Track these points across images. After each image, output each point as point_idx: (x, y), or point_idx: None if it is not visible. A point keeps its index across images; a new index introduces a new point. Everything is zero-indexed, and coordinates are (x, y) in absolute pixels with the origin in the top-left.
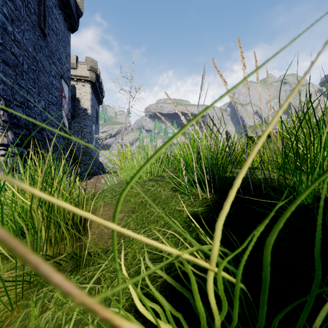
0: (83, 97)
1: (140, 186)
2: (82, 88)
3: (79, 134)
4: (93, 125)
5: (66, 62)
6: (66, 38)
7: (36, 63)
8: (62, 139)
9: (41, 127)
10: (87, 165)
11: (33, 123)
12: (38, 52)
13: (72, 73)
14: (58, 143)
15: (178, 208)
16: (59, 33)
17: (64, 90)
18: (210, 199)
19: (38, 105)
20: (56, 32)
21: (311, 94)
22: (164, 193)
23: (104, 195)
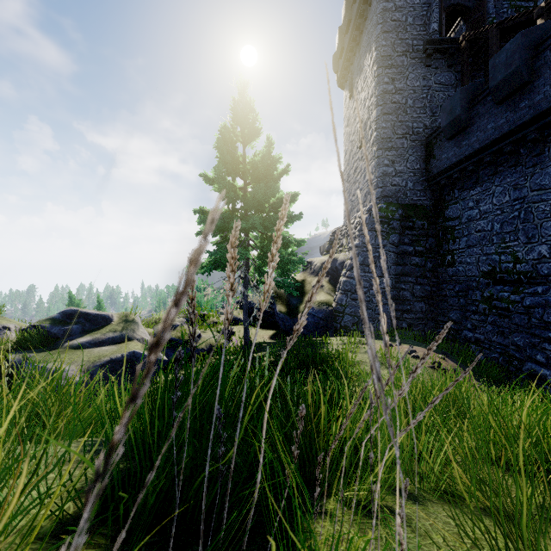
0: None
1: None
2: None
3: None
4: None
5: None
6: None
7: None
8: None
9: None
10: None
11: None
12: None
13: None
14: None
15: None
16: None
17: None
18: None
19: None
20: None
21: None
22: None
23: None
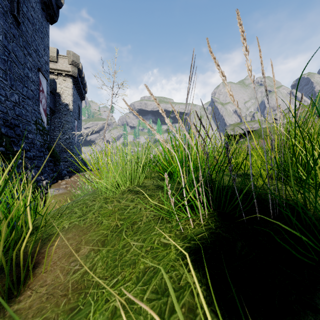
0: (64, 91)
1: (117, 201)
2: (63, 82)
3: (60, 129)
4: (75, 121)
5: (44, 54)
6: (45, 29)
7: (8, 53)
8: (40, 136)
9: (14, 123)
10: (68, 162)
11: (3, 119)
12: (11, 41)
13: (52, 67)
14: (35, 140)
15: (163, 241)
16: (36, 23)
17: (41, 84)
18: (204, 227)
19: (10, 99)
20: (32, 21)
21: (302, 95)
22: (145, 213)
23: (72, 211)
